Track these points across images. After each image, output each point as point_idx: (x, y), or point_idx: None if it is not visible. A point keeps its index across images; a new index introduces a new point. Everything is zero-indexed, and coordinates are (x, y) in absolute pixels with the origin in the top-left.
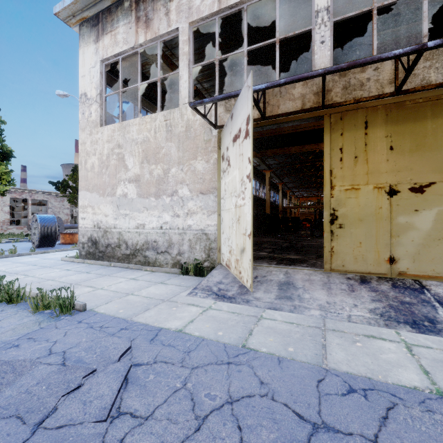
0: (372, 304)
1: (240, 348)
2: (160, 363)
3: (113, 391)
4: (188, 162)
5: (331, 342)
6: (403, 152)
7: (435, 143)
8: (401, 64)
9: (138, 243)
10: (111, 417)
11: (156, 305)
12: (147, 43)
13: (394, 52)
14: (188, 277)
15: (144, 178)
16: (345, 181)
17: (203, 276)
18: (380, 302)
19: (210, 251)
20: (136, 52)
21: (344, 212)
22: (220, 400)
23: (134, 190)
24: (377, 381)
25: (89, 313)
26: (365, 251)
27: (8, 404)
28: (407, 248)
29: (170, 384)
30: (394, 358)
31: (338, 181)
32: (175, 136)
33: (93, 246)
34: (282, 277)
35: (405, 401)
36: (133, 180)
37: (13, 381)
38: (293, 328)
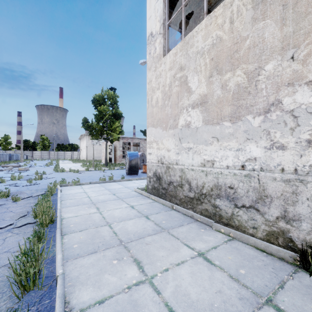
0: None
1: None
2: None
3: None
4: None
5: None
6: None
7: None
8: None
9: (205, 186)
10: None
11: None
12: None
13: None
14: None
15: (213, 96)
16: None
17: None
18: None
19: None
20: None
21: None
22: None
23: (199, 116)
24: None
25: None
26: None
27: None
28: None
29: None
30: None
31: None
32: (273, 2)
33: (157, 181)
34: None
35: None
36: (198, 103)
37: None
38: None
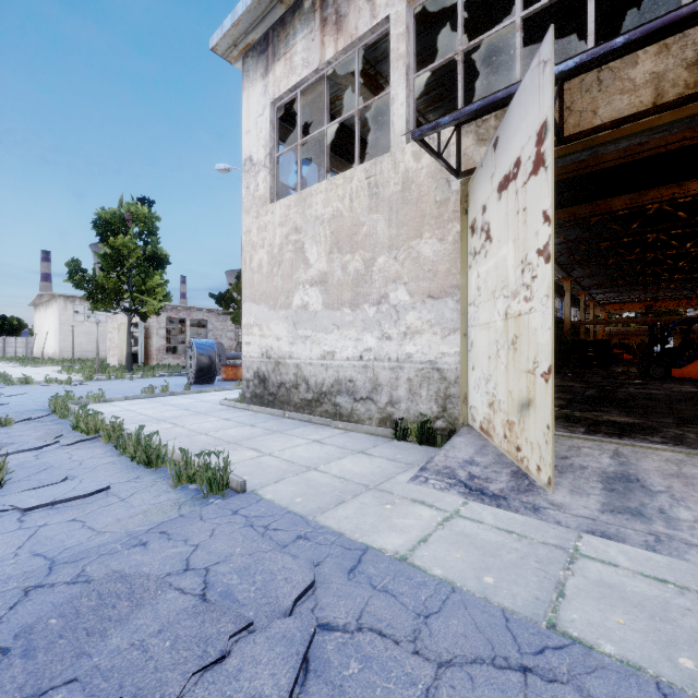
0: None
1: (544, 630)
2: (370, 632)
3: (279, 691)
4: (407, 244)
5: None
6: None
7: None
8: None
9: (325, 383)
10: None
11: (356, 495)
12: (339, 58)
13: None
14: (407, 446)
15: (333, 277)
16: None
17: (434, 445)
18: None
19: (447, 401)
20: (321, 76)
21: None
22: None
23: (319, 297)
24: None
25: (250, 498)
26: None
27: (111, 668)
28: None
29: None
30: None
31: None
32: (384, 201)
33: (261, 384)
34: (609, 464)
35: None
36: (318, 281)
37: (127, 616)
38: (672, 596)
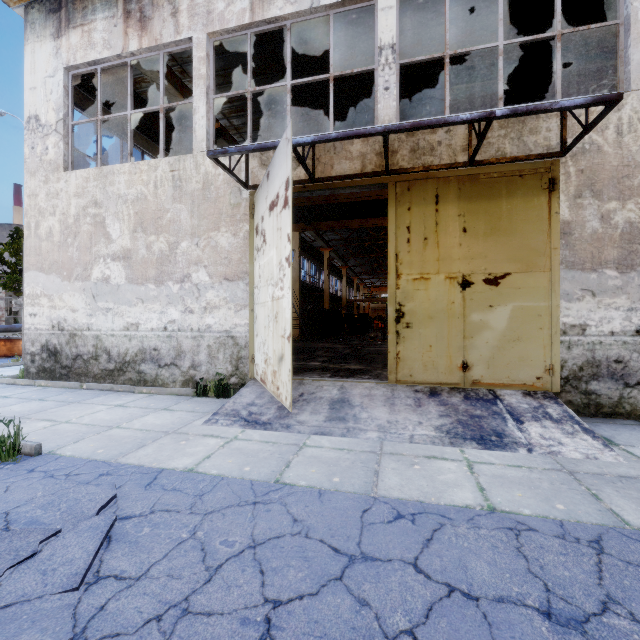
0: (439, 421)
1: (272, 484)
2: (160, 512)
3: (88, 552)
4: (207, 234)
5: (386, 468)
6: (477, 236)
7: (510, 227)
8: (474, 130)
9: (128, 353)
10: (85, 584)
11: (156, 440)
12: (143, 53)
13: (462, 117)
14: (206, 400)
15: (138, 254)
16: (413, 269)
17: (228, 397)
18: (448, 418)
19: (239, 362)
20: (124, 63)
21: (412, 308)
22: (240, 545)
23: (122, 271)
24: (429, 504)
25: (47, 458)
26: (435, 356)
27: None
28: (481, 352)
29: (173, 536)
30: (452, 478)
31: (405, 268)
32: (187, 194)
33: (51, 358)
34: (336, 394)
35: (454, 520)
36: (120, 257)
37: None
38: (343, 455)
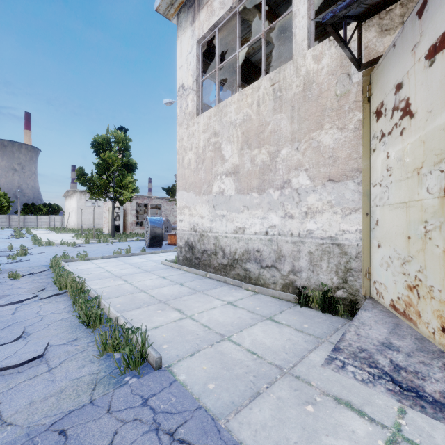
0: None
1: None
2: None
3: None
4: (307, 135)
5: None
6: None
7: None
8: None
9: (237, 252)
10: None
11: (271, 384)
12: None
13: None
14: (311, 313)
15: (244, 168)
16: None
17: (336, 314)
18: None
19: (348, 274)
20: (234, 14)
21: None
22: None
23: (232, 184)
24: None
25: (163, 379)
26: None
27: None
28: None
29: None
30: None
31: None
32: (286, 102)
33: (190, 251)
34: None
35: None
36: (231, 172)
37: None
38: None
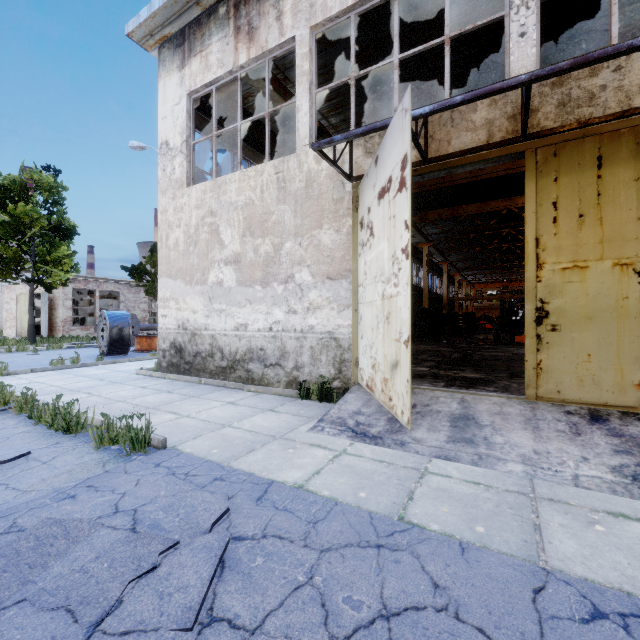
0: (616, 459)
1: (396, 522)
2: (272, 537)
3: (202, 580)
4: (309, 232)
5: (550, 522)
6: None
7: None
8: None
9: (238, 352)
10: (199, 624)
11: (265, 444)
12: (251, 64)
13: None
14: (310, 403)
15: (246, 257)
16: (561, 255)
17: (331, 402)
18: (629, 456)
19: (342, 365)
20: (234, 77)
21: (560, 306)
22: (368, 611)
23: (233, 275)
24: None
25: (170, 453)
26: (597, 369)
27: (56, 588)
28: None
29: (288, 575)
30: None
31: (549, 255)
32: (290, 195)
33: (177, 354)
34: (456, 408)
35: None
36: (232, 261)
37: (65, 550)
38: (481, 492)
